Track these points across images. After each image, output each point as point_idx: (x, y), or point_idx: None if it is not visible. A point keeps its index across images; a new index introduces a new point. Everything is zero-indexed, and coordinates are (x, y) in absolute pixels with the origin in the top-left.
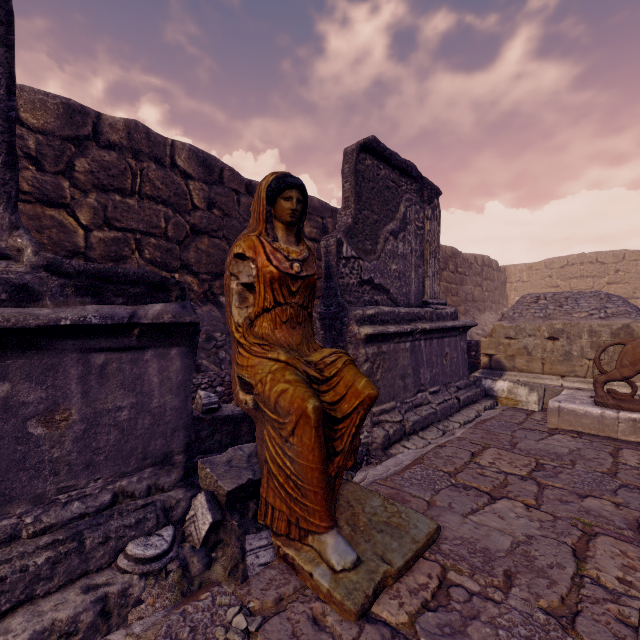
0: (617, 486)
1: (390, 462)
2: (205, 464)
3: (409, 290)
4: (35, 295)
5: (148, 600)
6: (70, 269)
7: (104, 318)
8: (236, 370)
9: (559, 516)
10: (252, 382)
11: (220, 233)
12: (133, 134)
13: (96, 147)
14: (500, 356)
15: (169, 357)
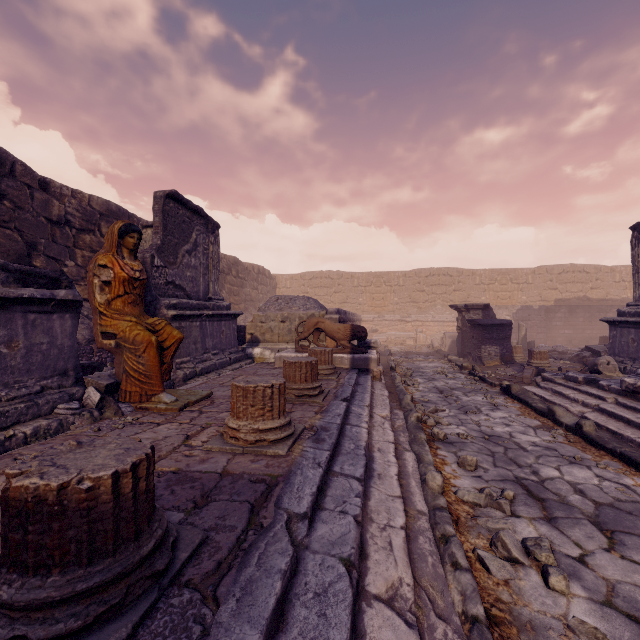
0: None
1: (188, 385)
2: (86, 377)
3: (199, 289)
4: None
5: (78, 423)
6: (12, 268)
7: (42, 295)
8: (100, 329)
9: None
10: (116, 332)
11: (12, 224)
12: None
13: None
14: (257, 334)
15: (65, 319)
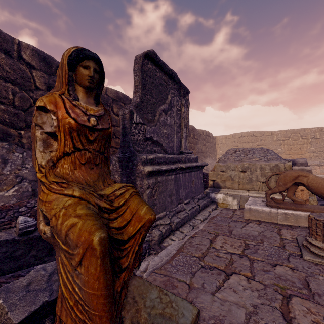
0: (287, 255)
1: (163, 253)
2: (0, 294)
3: (173, 145)
4: None
5: None
6: None
7: None
8: (39, 204)
9: (266, 284)
10: (48, 216)
11: None
12: None
13: None
14: (218, 181)
15: None
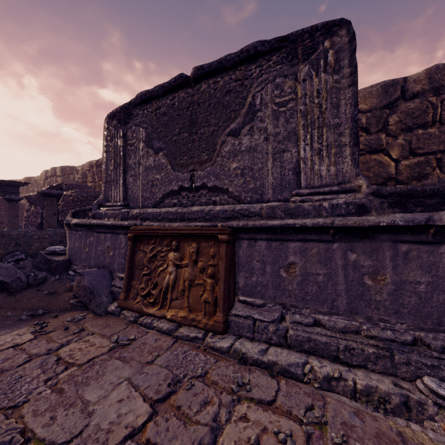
0: None
1: None
2: None
3: None
4: (367, 209)
5: (440, 423)
6: (385, 193)
7: (406, 221)
8: None
9: None
10: None
11: None
12: (433, 77)
13: (403, 102)
14: None
15: None
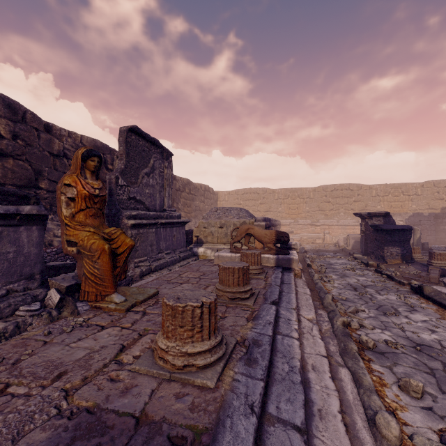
0: None
1: (143, 281)
2: (51, 279)
3: (156, 203)
4: None
5: (35, 323)
6: None
7: (5, 211)
8: (65, 238)
9: (202, 284)
10: (77, 241)
11: (23, 157)
12: None
13: None
14: (201, 236)
15: (32, 230)
